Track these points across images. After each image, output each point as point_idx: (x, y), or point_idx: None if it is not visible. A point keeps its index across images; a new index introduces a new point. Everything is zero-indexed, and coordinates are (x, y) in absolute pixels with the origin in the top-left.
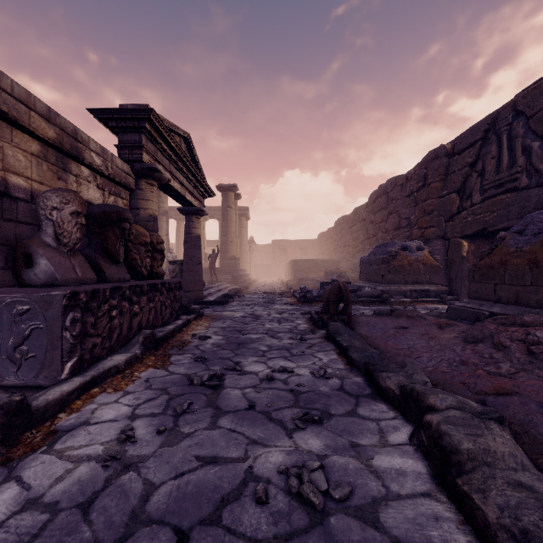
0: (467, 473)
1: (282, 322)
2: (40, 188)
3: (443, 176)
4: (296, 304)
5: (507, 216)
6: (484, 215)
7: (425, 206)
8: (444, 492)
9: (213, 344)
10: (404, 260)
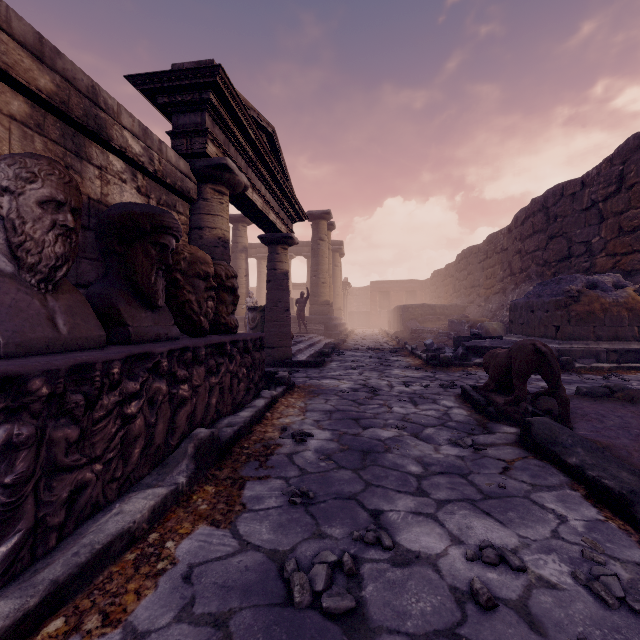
0: None
1: (420, 403)
2: None
3: None
4: (424, 368)
5: None
6: None
7: (622, 221)
8: None
9: (317, 450)
10: (594, 304)
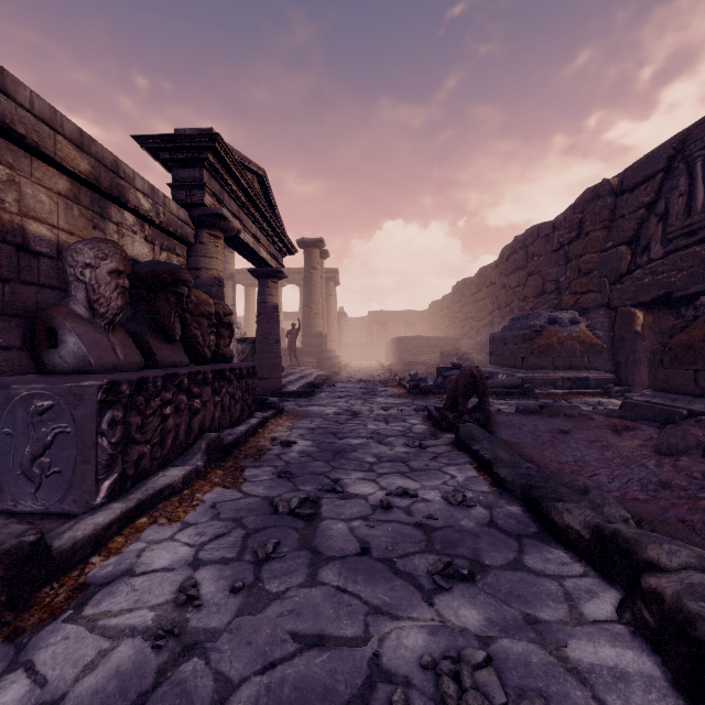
0: None
1: (391, 422)
2: (69, 240)
3: (607, 222)
4: (406, 396)
5: (704, 276)
6: (667, 275)
7: (581, 264)
8: None
9: (300, 452)
10: (552, 338)
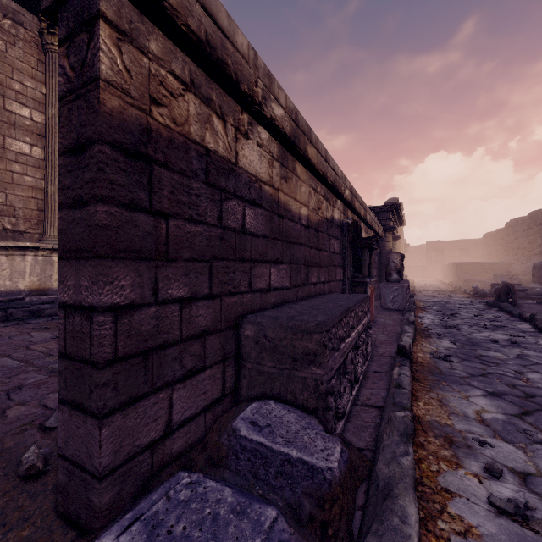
0: (539, 322)
1: (467, 305)
2: None
3: None
4: (471, 298)
5: None
6: None
7: None
8: (534, 328)
9: (436, 308)
10: None
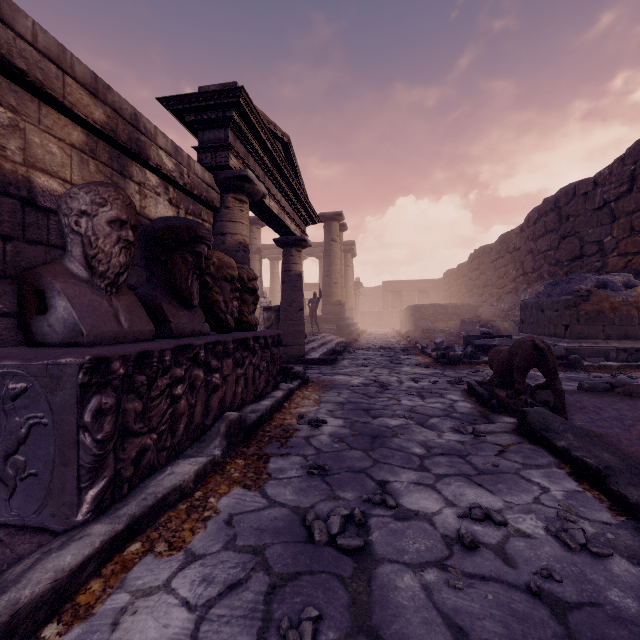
0: None
1: (427, 397)
2: None
3: None
4: (433, 366)
5: None
6: None
7: (634, 221)
8: None
9: (331, 434)
10: (603, 303)
